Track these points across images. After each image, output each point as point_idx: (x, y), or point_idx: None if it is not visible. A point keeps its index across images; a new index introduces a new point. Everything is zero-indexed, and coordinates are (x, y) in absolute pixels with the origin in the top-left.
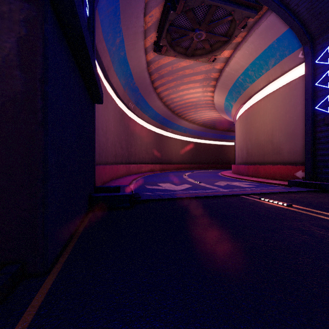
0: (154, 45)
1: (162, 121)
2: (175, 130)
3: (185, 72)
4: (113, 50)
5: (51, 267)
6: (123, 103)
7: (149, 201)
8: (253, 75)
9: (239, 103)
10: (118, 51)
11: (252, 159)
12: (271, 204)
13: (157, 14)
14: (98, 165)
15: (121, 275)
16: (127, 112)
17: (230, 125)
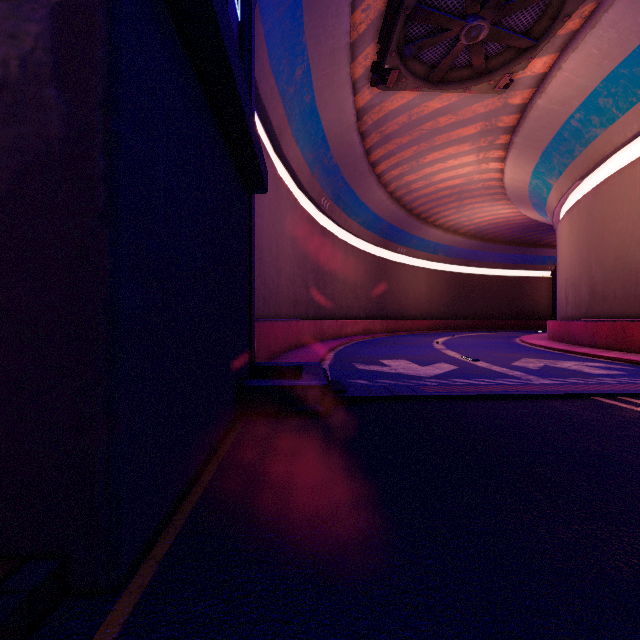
0: (373, 72)
1: (387, 231)
2: (413, 249)
3: (439, 123)
4: (291, 93)
5: (131, 571)
6: (309, 200)
7: (365, 400)
8: (611, 107)
9: (570, 178)
10: (300, 93)
11: (607, 307)
12: None
13: (379, 2)
14: (262, 321)
15: (296, 636)
16: (318, 218)
17: (540, 232)
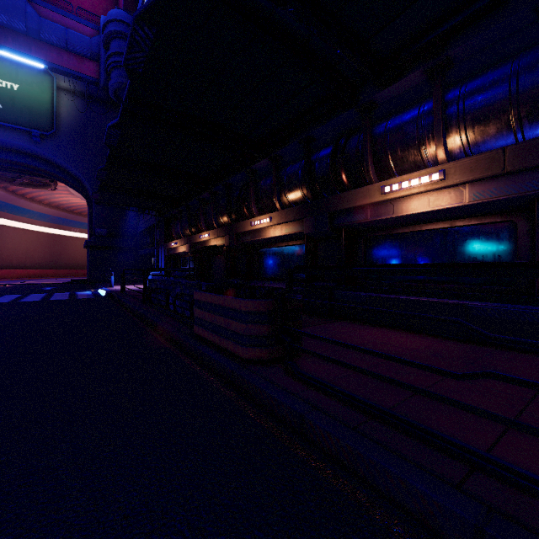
0: None
1: (58, 220)
2: (86, 229)
3: None
4: None
5: None
6: None
7: None
8: None
9: None
10: None
11: None
12: (1, 286)
13: None
14: None
15: None
16: None
17: None
